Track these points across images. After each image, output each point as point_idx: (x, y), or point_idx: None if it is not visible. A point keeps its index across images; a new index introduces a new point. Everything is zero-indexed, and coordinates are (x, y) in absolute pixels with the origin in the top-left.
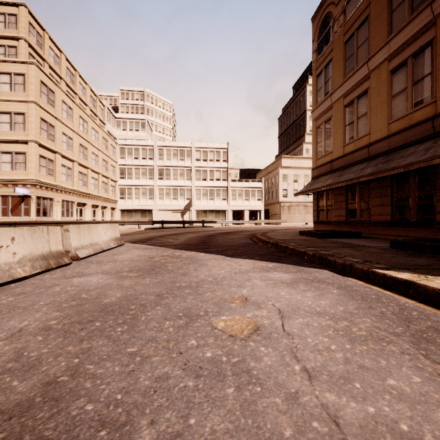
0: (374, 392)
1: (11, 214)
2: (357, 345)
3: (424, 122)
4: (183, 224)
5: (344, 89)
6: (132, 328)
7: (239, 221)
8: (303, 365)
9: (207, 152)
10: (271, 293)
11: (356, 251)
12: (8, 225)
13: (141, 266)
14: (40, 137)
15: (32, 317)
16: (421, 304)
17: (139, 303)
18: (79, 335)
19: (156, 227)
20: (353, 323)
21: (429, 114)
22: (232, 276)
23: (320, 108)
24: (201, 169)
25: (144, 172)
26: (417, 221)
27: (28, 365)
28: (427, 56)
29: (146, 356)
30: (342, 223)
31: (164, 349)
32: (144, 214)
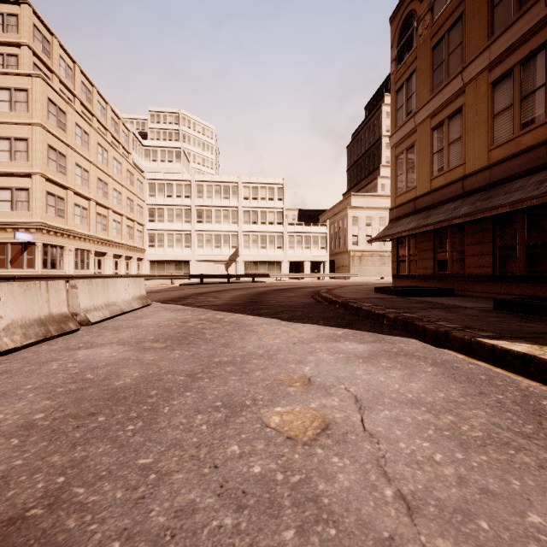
0: (511, 537)
1: (10, 265)
2: (473, 454)
3: (536, 148)
4: (228, 279)
5: (432, 107)
6: (149, 426)
7: (298, 274)
8: (397, 488)
9: (258, 189)
10: (343, 371)
11: (450, 313)
12: (5, 279)
13: (170, 333)
14: (47, 169)
15: (11, 409)
16: None
17: (163, 387)
18: (72, 436)
19: (194, 282)
20: (462, 418)
21: (542, 137)
22: (289, 348)
23: (401, 132)
24: (250, 210)
25: (179, 213)
26: (527, 274)
27: None
28: (539, 62)
29: (165, 472)
30: (428, 278)
31: (192, 460)
32: (178, 266)
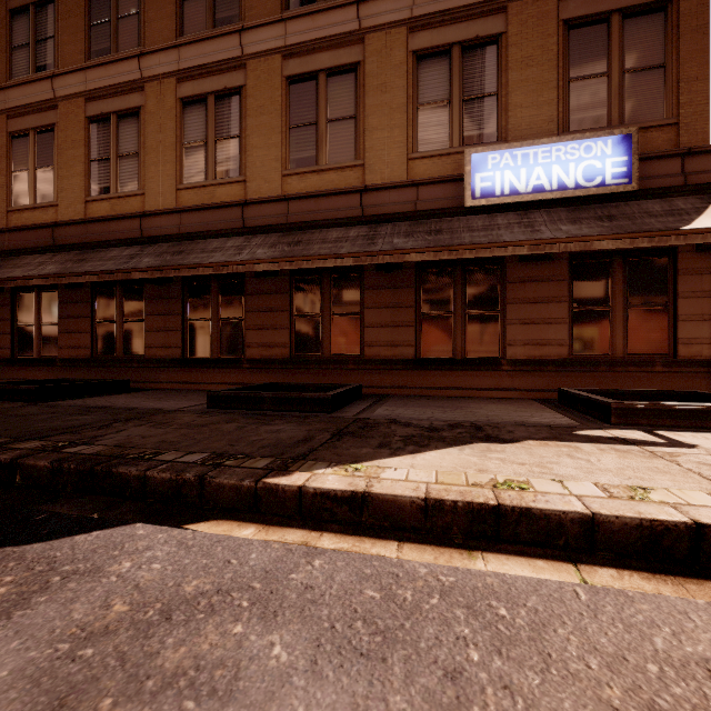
0: None
1: None
2: None
3: (232, 207)
4: None
5: (89, 83)
6: None
7: None
8: None
9: None
10: None
11: (162, 427)
12: None
13: None
14: None
15: None
16: (412, 547)
17: None
18: None
19: None
20: None
21: (237, 197)
22: None
23: (22, 94)
24: None
25: None
26: (221, 357)
27: None
28: (235, 107)
29: None
30: (82, 363)
31: None
32: None
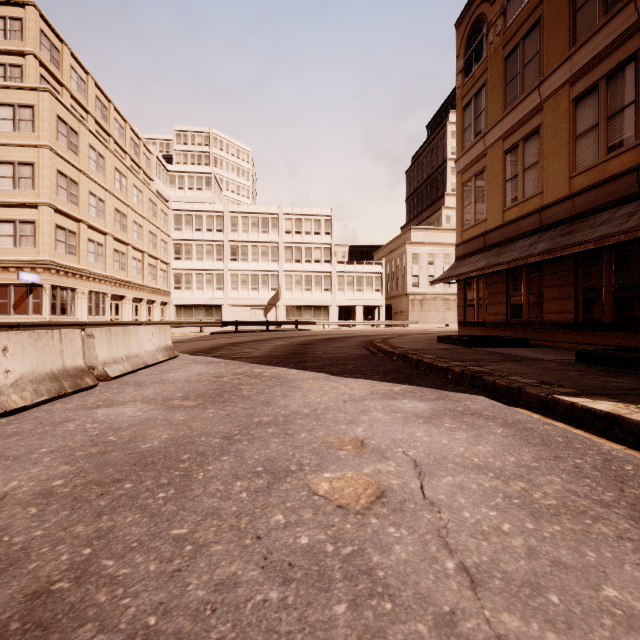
0: (584, 612)
1: (14, 311)
2: (545, 523)
3: (624, 175)
4: (267, 326)
5: (504, 127)
6: (182, 494)
7: (349, 321)
8: (460, 560)
9: (302, 222)
10: (400, 433)
11: (525, 367)
12: (8, 327)
13: (202, 390)
14: (56, 198)
15: (26, 475)
16: (634, 452)
17: (196, 450)
18: (96, 505)
19: (227, 330)
20: (534, 484)
21: (632, 163)
22: (339, 406)
23: (468, 156)
24: (292, 246)
25: (210, 250)
26: (614, 321)
27: (7, 560)
28: (629, 76)
29: (202, 543)
30: (500, 325)
31: (232, 531)
32: (209, 312)
